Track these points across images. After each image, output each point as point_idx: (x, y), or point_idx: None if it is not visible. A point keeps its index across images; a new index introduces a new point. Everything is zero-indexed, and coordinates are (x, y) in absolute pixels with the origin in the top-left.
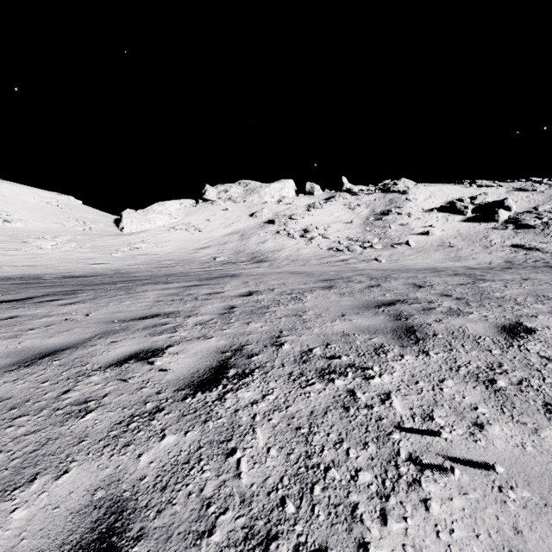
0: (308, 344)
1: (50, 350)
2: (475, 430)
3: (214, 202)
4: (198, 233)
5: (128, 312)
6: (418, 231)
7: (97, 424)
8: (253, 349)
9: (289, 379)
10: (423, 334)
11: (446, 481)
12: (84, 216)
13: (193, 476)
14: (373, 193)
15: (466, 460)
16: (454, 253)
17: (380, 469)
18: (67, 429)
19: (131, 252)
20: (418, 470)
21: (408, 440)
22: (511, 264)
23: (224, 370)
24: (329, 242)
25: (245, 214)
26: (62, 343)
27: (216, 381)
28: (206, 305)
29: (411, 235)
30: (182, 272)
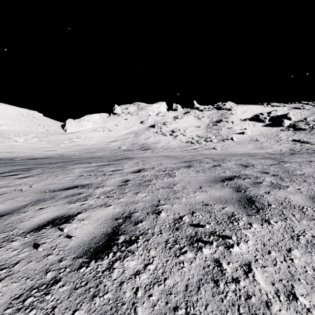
0: (178, 212)
1: None
2: None
3: (119, 115)
4: (110, 132)
5: (58, 184)
6: (238, 132)
7: None
8: (138, 216)
9: (166, 246)
10: (260, 204)
11: None
12: (43, 123)
13: None
14: (211, 110)
15: None
16: (259, 144)
17: None
18: None
19: (70, 144)
20: None
21: None
22: (293, 151)
23: (116, 236)
24: (186, 138)
25: (137, 122)
26: (4, 210)
27: (108, 248)
28: (110, 179)
29: (234, 134)
30: (100, 155)
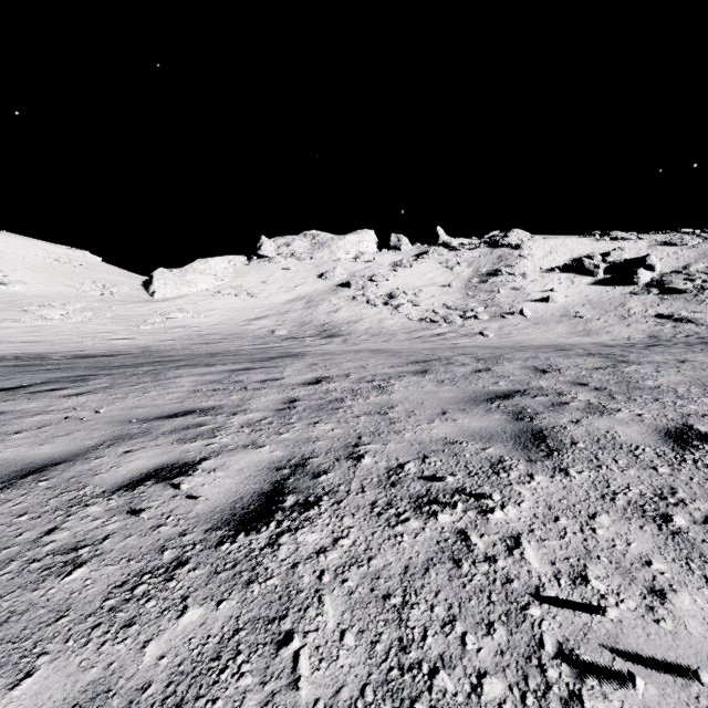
0: (397, 457)
1: (37, 465)
2: (654, 602)
3: (272, 259)
4: (252, 299)
5: (152, 407)
6: (536, 297)
7: (87, 587)
8: (320, 464)
9: (372, 512)
10: (556, 442)
11: (622, 697)
12: (103, 277)
13: (225, 684)
14: (476, 248)
15: (647, 656)
16: (583, 325)
17: (516, 673)
18: (42, 596)
19: (164, 323)
20: (576, 675)
21: (554, 619)
22: (656, 340)
23: (279, 497)
24: (420, 311)
25: (312, 274)
26: (56, 454)
27: (266, 515)
28: (258, 397)
29: (527, 301)
30: (230, 350)
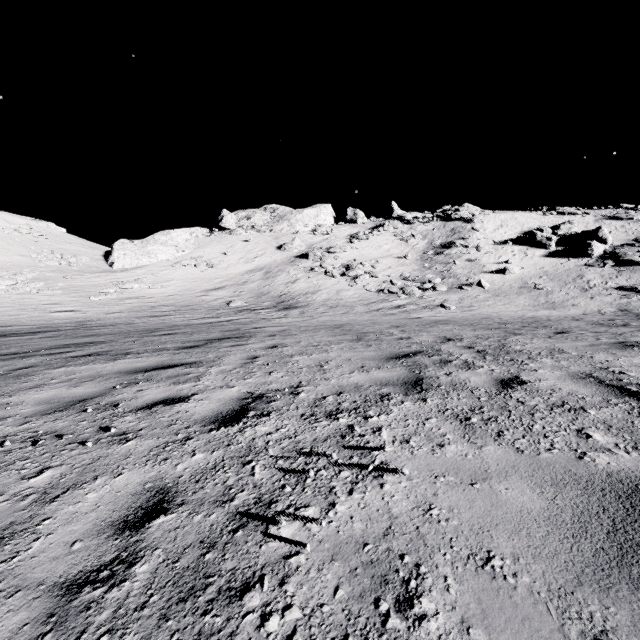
0: None
1: None
2: None
3: (233, 231)
4: (211, 269)
5: None
6: (491, 268)
7: None
8: None
9: None
10: None
11: None
12: (63, 248)
13: None
14: (430, 221)
15: None
16: (544, 297)
17: None
18: None
19: (118, 294)
20: None
21: None
22: (633, 314)
23: None
24: (378, 282)
25: (271, 246)
26: None
27: None
28: (88, 483)
29: (483, 273)
30: (175, 324)
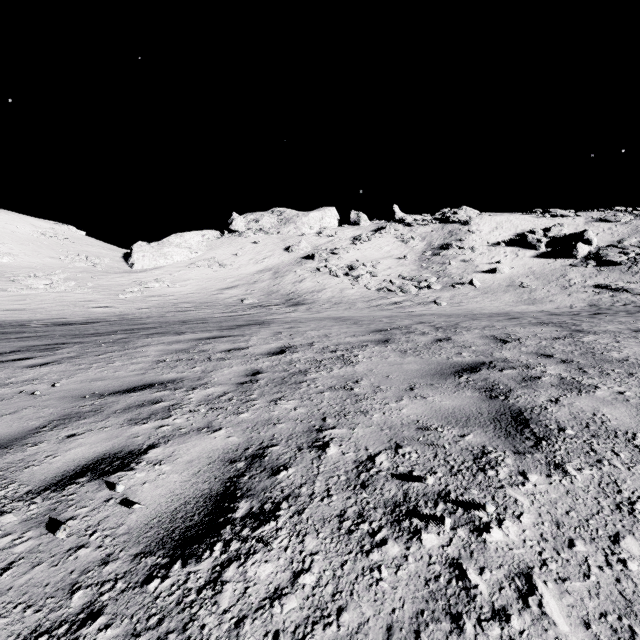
0: (366, 446)
1: None
2: None
3: (242, 233)
4: (223, 270)
5: (112, 380)
6: (483, 268)
7: None
8: (280, 456)
9: (340, 528)
10: (541, 427)
11: None
12: (86, 250)
13: None
14: (429, 224)
15: None
16: (527, 294)
17: None
18: None
19: (142, 293)
20: None
21: None
22: (597, 308)
23: (230, 503)
24: (378, 282)
25: (279, 248)
26: None
27: (211, 532)
28: (221, 369)
29: (475, 273)
30: (201, 317)
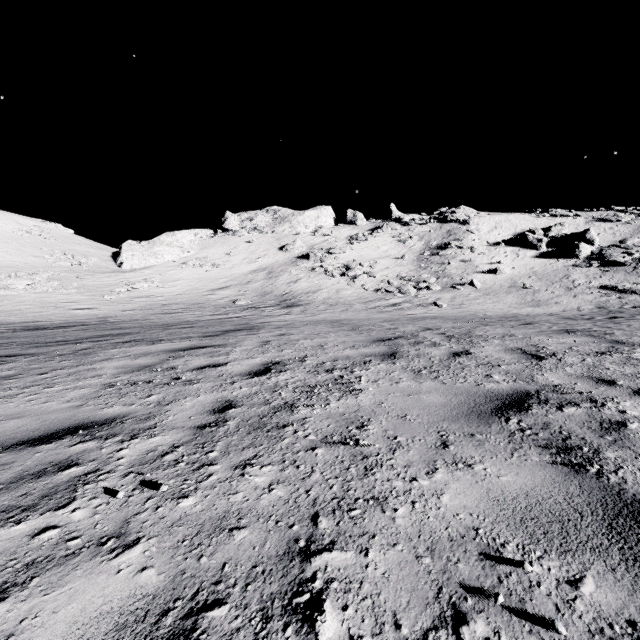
0: (395, 612)
1: None
2: None
3: (236, 232)
4: (216, 270)
5: (31, 417)
6: (484, 269)
7: None
8: None
9: None
10: None
11: None
12: (73, 249)
13: None
14: (427, 223)
15: None
16: (531, 296)
17: None
18: None
19: (129, 293)
20: None
21: None
22: (607, 311)
23: None
24: (375, 282)
25: (273, 247)
26: None
27: None
28: (183, 399)
29: (476, 273)
30: (188, 320)
